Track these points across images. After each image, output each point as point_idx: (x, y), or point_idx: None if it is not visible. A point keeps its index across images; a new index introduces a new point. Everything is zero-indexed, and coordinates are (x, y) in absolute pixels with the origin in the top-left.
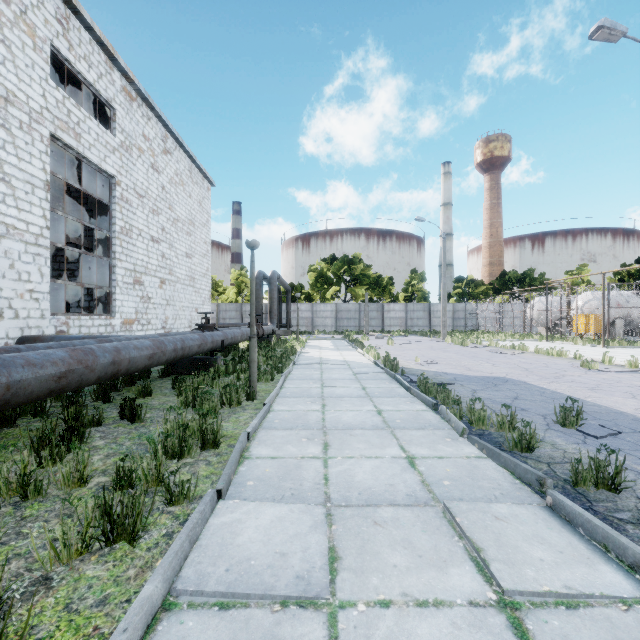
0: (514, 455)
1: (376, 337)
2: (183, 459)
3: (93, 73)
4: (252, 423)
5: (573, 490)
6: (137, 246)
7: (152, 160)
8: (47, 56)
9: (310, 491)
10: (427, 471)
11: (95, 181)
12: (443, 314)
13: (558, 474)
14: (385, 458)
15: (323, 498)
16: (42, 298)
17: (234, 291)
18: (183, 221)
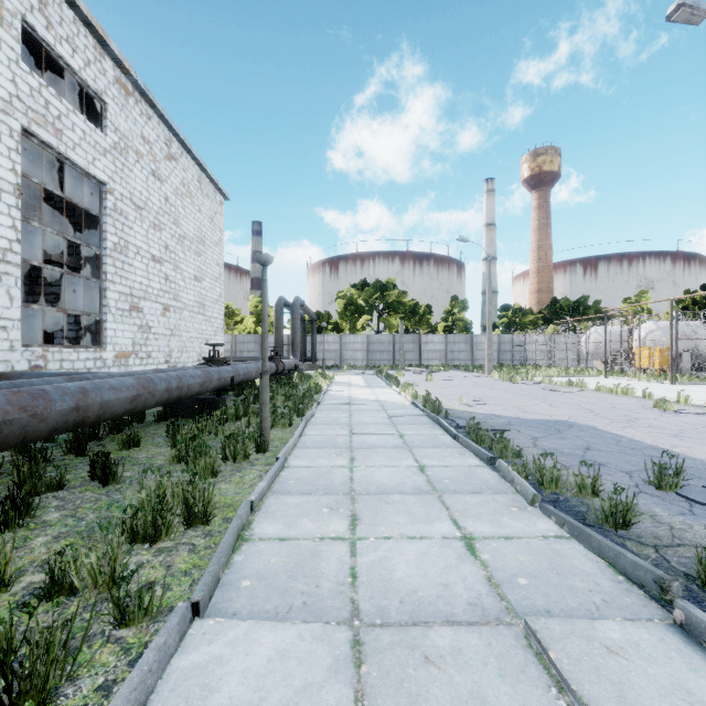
0: (606, 533)
1: (413, 372)
2: (159, 542)
3: (78, 59)
4: (258, 487)
5: (703, 593)
6: (134, 266)
7: (153, 166)
8: (18, 33)
9: (330, 597)
10: (493, 561)
11: (83, 189)
12: (488, 346)
13: (674, 565)
14: (434, 539)
15: (349, 610)
16: (11, 326)
17: (253, 320)
18: (191, 239)
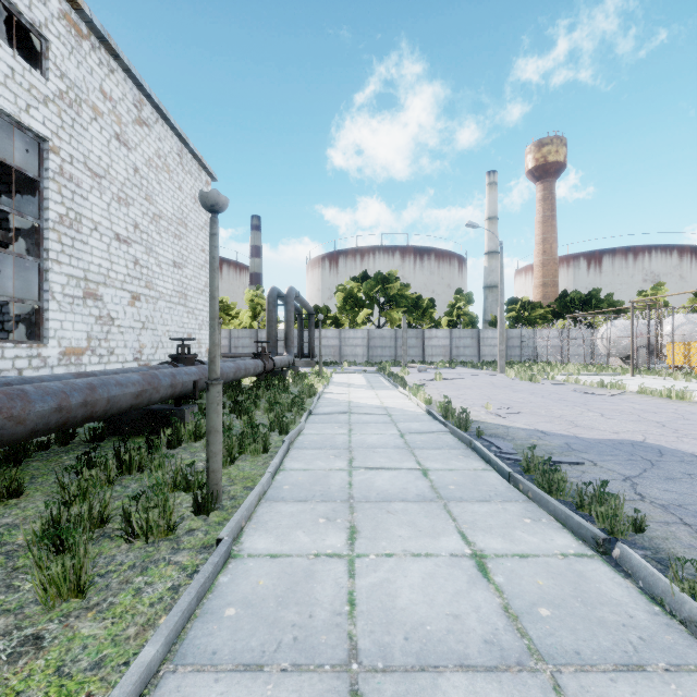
0: None
1: (417, 370)
2: None
3: None
4: (131, 668)
5: None
6: (90, 245)
7: (117, 129)
8: None
9: None
10: None
11: (22, 148)
12: (500, 341)
13: None
14: None
15: None
16: None
17: (248, 315)
18: (169, 219)
